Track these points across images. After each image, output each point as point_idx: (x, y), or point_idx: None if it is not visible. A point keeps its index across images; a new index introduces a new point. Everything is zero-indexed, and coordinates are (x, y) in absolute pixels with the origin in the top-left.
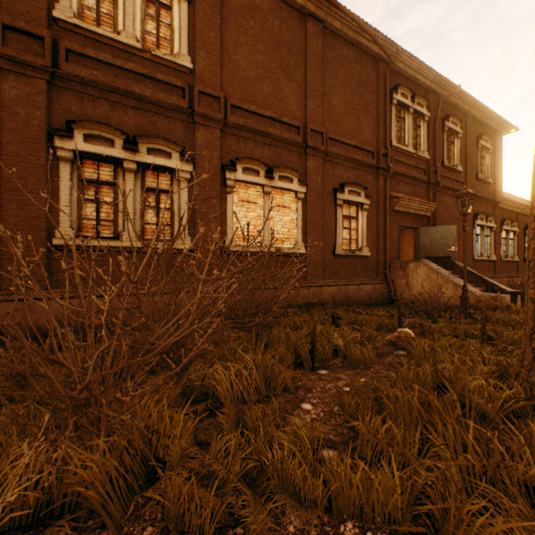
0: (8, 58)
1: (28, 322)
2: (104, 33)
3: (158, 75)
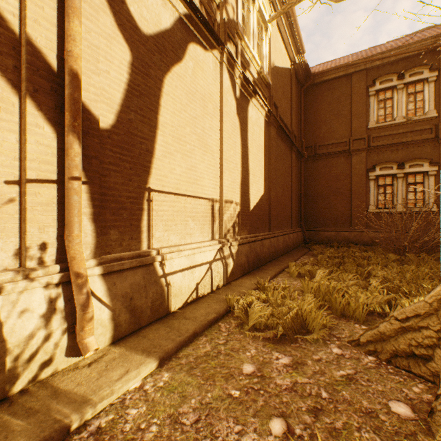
0: (353, 151)
1: (360, 239)
2: (387, 124)
3: (414, 129)
